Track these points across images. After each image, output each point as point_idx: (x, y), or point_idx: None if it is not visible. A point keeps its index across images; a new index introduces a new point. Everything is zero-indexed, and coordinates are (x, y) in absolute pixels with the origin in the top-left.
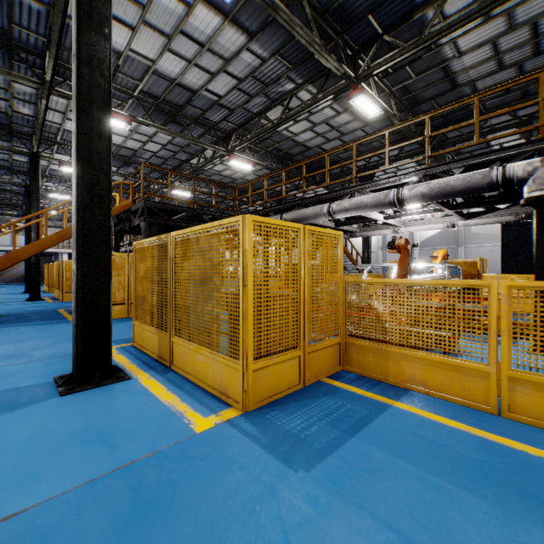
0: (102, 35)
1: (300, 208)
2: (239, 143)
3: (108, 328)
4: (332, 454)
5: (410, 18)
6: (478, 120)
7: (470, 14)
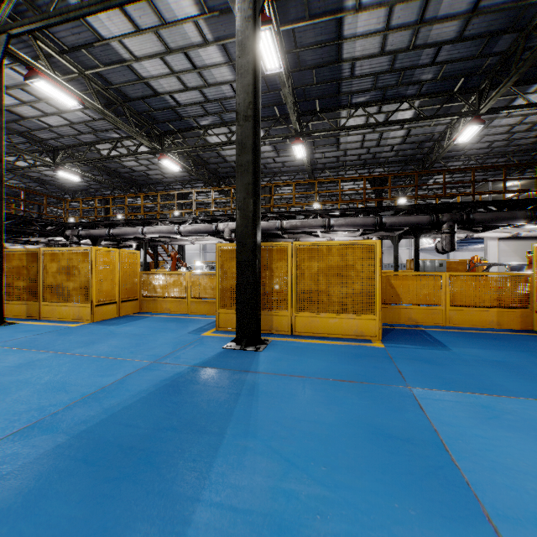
0: (1, 146)
1: (124, 226)
2: (68, 160)
3: (4, 298)
4: (126, 323)
5: (191, 130)
6: (213, 200)
7: (215, 143)
